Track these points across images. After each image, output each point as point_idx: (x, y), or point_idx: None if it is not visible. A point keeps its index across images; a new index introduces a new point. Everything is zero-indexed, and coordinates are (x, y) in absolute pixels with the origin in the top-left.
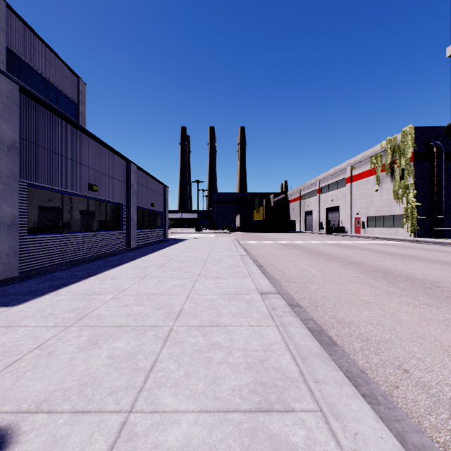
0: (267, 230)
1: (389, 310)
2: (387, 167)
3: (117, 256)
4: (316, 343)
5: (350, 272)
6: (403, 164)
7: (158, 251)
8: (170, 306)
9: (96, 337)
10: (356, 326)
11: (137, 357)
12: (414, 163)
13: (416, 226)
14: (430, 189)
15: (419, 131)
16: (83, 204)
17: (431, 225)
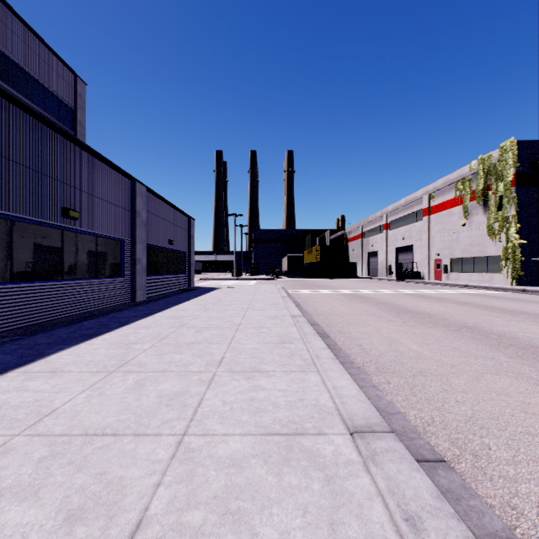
0: (321, 275)
1: None
2: (479, 194)
3: (104, 317)
4: None
5: (474, 347)
6: (501, 190)
7: (171, 309)
8: (112, 503)
9: None
10: None
11: None
12: (516, 189)
13: (520, 271)
14: (538, 222)
15: (523, 146)
16: (54, 237)
17: None
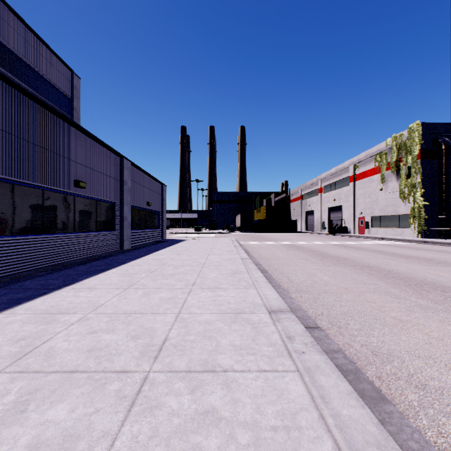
0: (268, 230)
1: (432, 333)
2: (393, 165)
3: (105, 259)
4: (367, 412)
5: (366, 278)
6: (409, 162)
7: (152, 254)
8: (151, 334)
9: (29, 397)
10: (400, 361)
11: (77, 447)
12: (421, 161)
13: (424, 226)
14: (439, 187)
15: (427, 127)
16: (69, 202)
17: (439, 225)
